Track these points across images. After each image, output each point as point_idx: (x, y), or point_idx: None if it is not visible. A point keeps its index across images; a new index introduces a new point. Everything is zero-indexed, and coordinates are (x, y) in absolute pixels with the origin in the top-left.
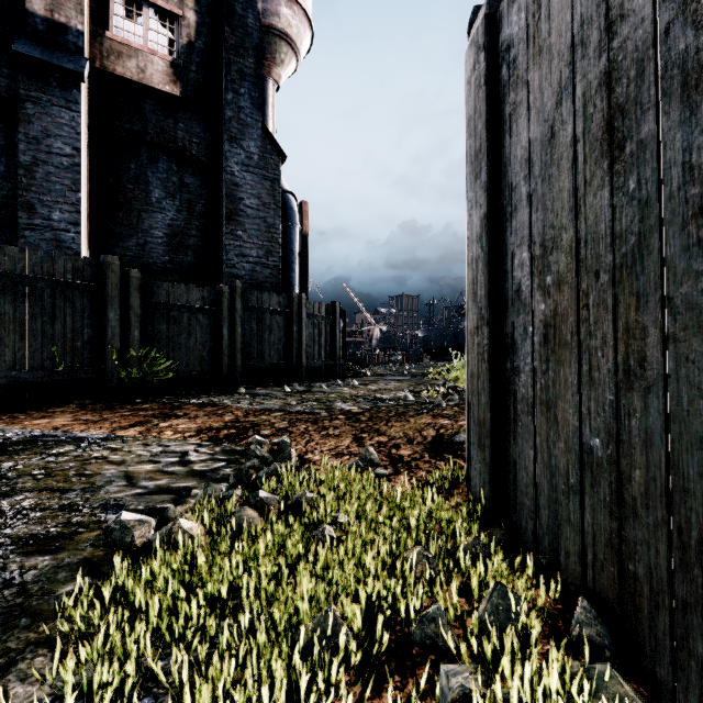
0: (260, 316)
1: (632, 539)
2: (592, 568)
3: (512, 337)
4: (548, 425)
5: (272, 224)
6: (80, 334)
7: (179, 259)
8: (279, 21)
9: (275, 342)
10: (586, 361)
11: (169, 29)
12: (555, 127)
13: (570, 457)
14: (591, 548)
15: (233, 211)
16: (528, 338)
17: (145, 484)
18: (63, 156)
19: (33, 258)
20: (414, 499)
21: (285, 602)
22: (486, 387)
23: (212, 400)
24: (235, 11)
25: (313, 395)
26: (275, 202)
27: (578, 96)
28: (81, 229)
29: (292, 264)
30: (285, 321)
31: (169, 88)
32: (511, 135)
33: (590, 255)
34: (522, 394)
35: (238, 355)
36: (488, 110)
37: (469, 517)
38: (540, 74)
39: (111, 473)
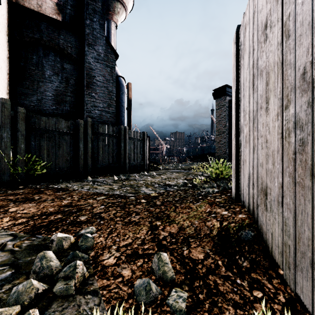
0: (103, 138)
1: None
2: None
3: None
4: None
5: (111, 90)
6: None
7: (61, 108)
8: None
9: (111, 152)
10: None
11: None
12: None
13: None
14: None
15: (90, 83)
16: None
17: None
18: None
19: None
20: None
21: None
22: None
23: (67, 186)
24: None
25: (129, 182)
26: (112, 79)
27: None
28: None
29: (123, 113)
30: (116, 140)
31: (55, 17)
32: None
33: None
34: None
35: (89, 159)
36: None
37: None
38: None
39: None
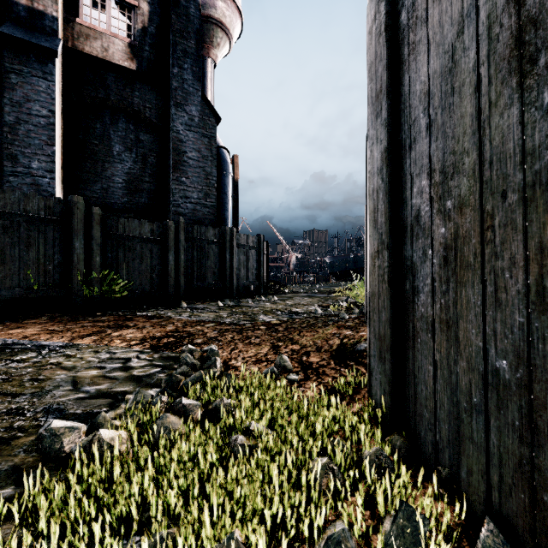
0: (199, 246)
1: (547, 469)
2: (498, 490)
3: (411, 260)
4: (448, 343)
5: (210, 172)
6: (51, 259)
7: (135, 200)
8: (216, 12)
9: (211, 266)
10: (490, 282)
11: (130, 19)
12: (456, 56)
13: (473, 376)
14: (497, 470)
15: (178, 162)
16: (428, 261)
17: (87, 389)
18: (40, 117)
19: (12, 198)
20: (321, 406)
21: (192, 519)
22: (386, 305)
23: (159, 313)
24: (180, 2)
25: (241, 309)
26: (212, 155)
27: (482, 19)
28: (55, 175)
29: (226, 204)
30: (219, 249)
31: (127, 64)
32: (410, 73)
33: (496, 176)
34: (421, 313)
35: (182, 276)
36: (388, 53)
37: (370, 423)
38: (440, 8)
39: (60, 378)
